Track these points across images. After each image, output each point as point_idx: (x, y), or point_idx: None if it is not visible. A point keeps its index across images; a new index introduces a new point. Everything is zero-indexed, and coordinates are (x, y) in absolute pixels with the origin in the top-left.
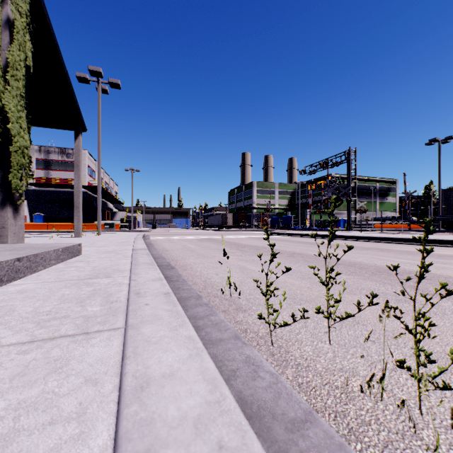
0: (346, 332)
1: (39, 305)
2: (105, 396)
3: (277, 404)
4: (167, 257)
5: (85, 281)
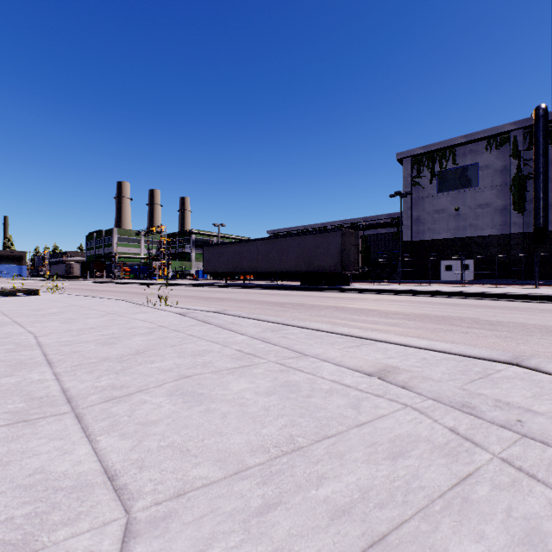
0: None
1: None
2: None
3: None
4: None
5: None
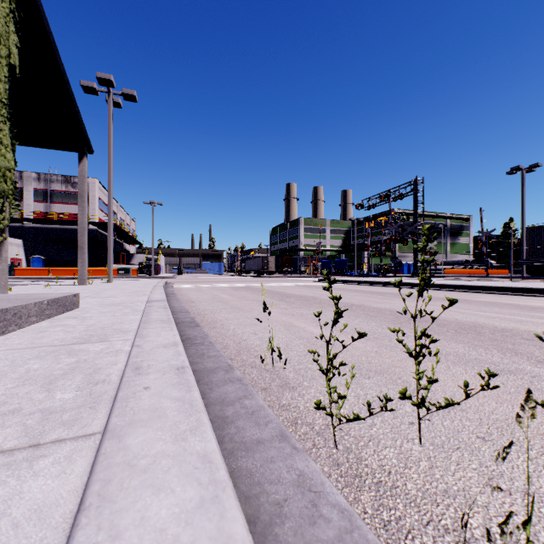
0: (440, 422)
1: None
2: None
3: None
4: (192, 310)
5: (68, 347)
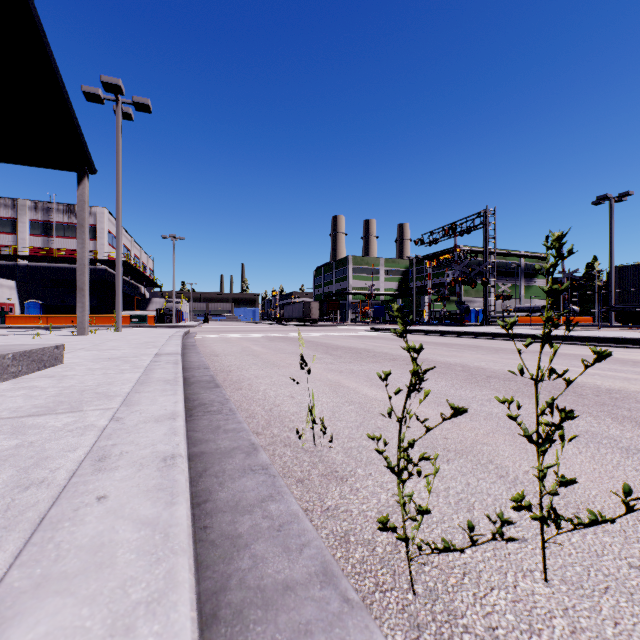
0: (566, 538)
1: None
2: None
3: None
4: (214, 366)
5: (18, 421)
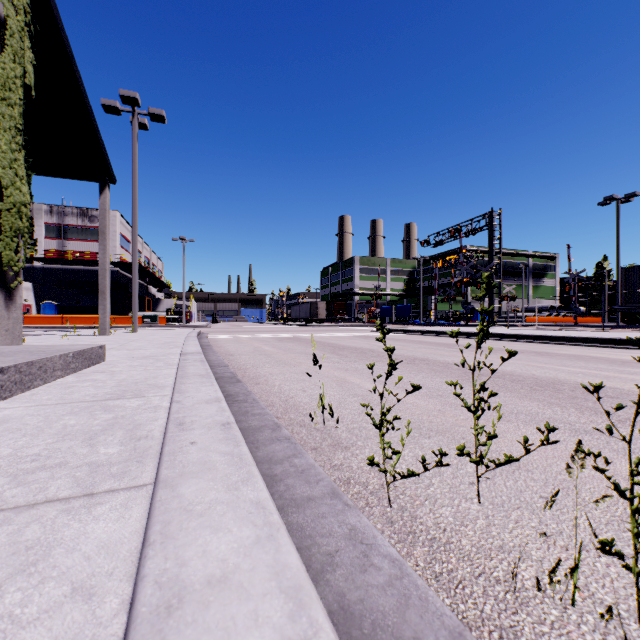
0: (502, 483)
1: (24, 444)
2: (101, 625)
3: (403, 619)
4: (231, 364)
5: (102, 403)
